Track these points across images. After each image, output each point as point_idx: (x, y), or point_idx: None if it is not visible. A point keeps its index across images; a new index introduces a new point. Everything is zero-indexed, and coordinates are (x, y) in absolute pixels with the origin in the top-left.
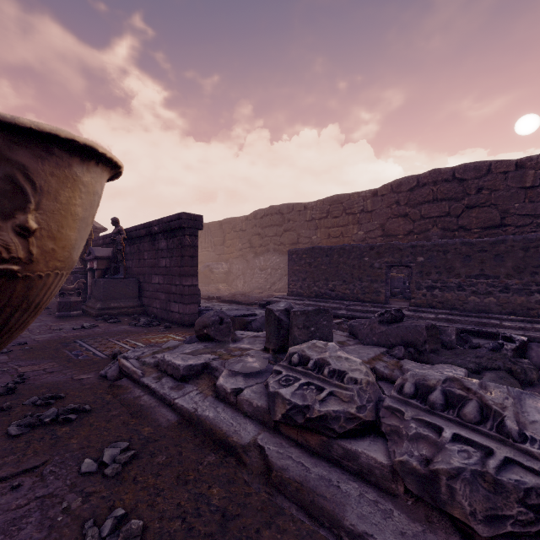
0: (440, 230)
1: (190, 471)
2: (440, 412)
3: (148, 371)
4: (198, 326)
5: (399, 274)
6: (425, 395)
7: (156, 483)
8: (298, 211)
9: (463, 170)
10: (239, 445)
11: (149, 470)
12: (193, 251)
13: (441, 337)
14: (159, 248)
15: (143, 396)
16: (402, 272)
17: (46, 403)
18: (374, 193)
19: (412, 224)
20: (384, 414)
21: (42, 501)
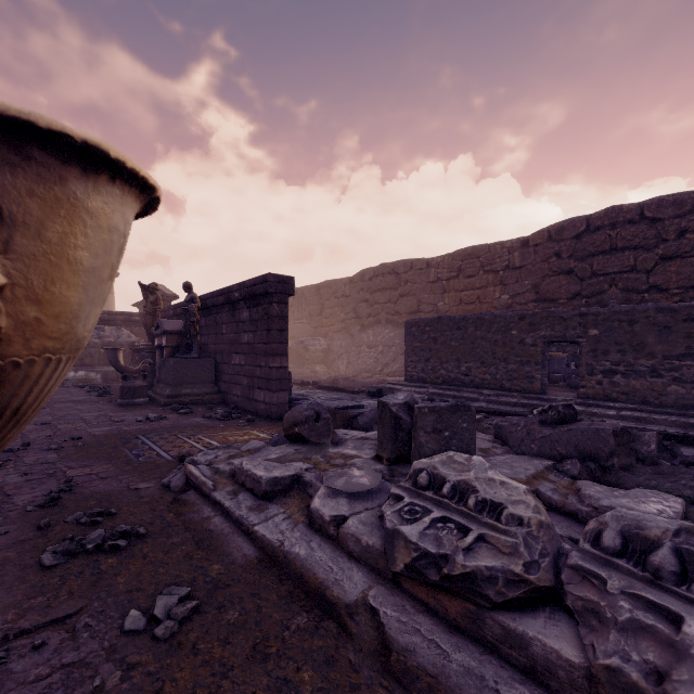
0: (622, 292)
1: (271, 639)
2: (672, 585)
3: (221, 483)
4: (287, 423)
5: (560, 353)
6: (642, 553)
7: (223, 655)
8: (418, 269)
9: (656, 206)
10: (341, 603)
11: (215, 633)
12: (282, 324)
13: (634, 446)
14: (241, 320)
15: (214, 517)
16: (564, 351)
17: (93, 522)
18: (523, 243)
19: (579, 284)
20: (569, 578)
21: (69, 672)
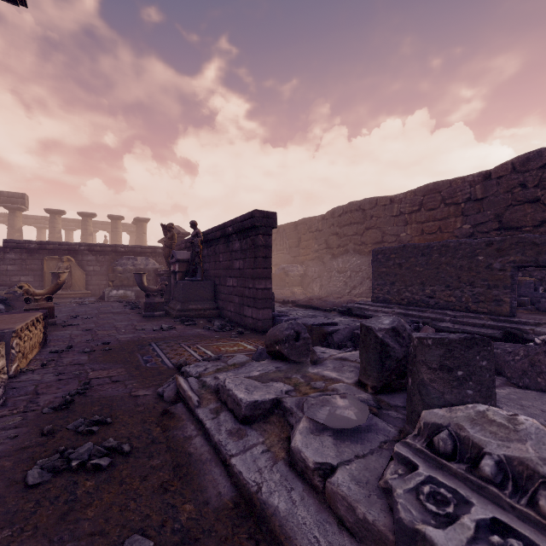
0: None
1: None
2: None
3: (205, 398)
4: (269, 341)
5: (527, 278)
6: None
7: None
8: (382, 205)
9: None
10: None
11: None
12: (266, 252)
13: None
14: (233, 249)
15: (195, 437)
16: (531, 276)
17: (88, 431)
18: (485, 176)
19: None
20: None
21: None
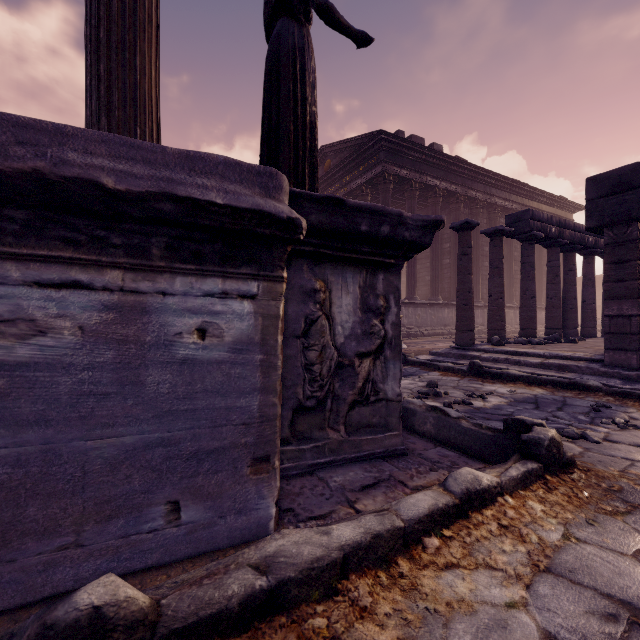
0: None
1: None
2: None
3: None
4: None
5: None
6: None
7: None
8: None
9: None
10: None
11: None
12: None
13: None
14: None
15: None
16: None
17: None
18: (598, 278)
19: None
20: None
21: None
